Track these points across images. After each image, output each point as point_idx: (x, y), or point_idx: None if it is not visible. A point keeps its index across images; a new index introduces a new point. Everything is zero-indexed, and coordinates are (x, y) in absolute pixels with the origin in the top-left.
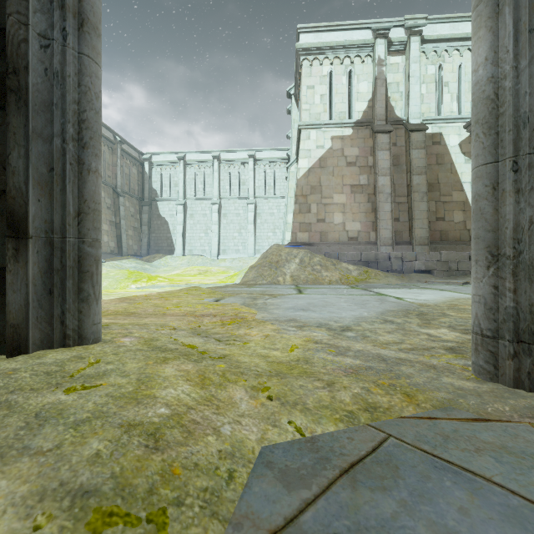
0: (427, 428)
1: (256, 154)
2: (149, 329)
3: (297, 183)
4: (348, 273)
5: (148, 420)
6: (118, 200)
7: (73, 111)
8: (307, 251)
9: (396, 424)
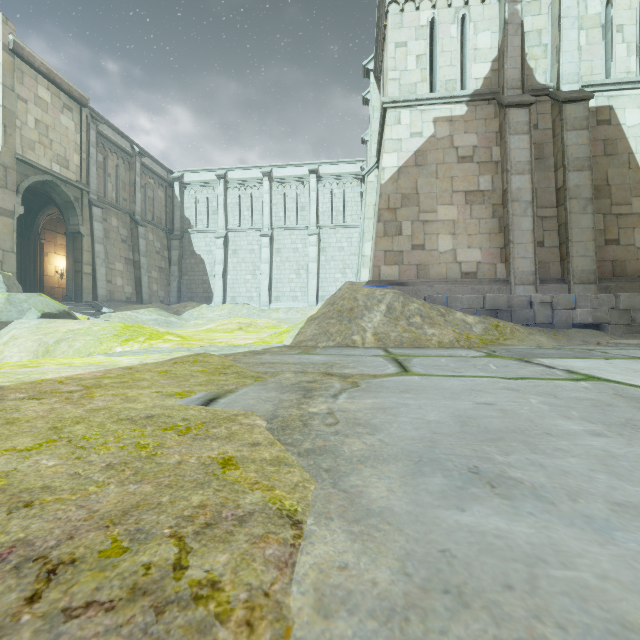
0: None
1: (320, 169)
2: None
3: (381, 191)
4: (466, 328)
5: None
6: (136, 231)
7: None
8: (398, 294)
9: None
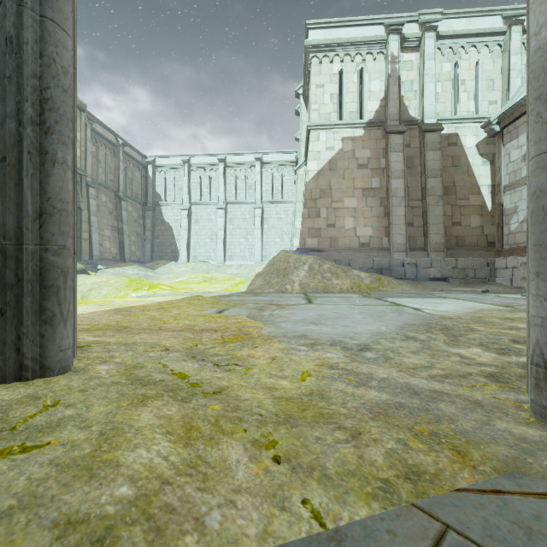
0: (497, 511)
1: (263, 157)
2: (136, 351)
3: (306, 187)
4: (359, 280)
5: (99, 511)
6: (120, 205)
7: (33, 87)
8: (316, 258)
9: (452, 503)
